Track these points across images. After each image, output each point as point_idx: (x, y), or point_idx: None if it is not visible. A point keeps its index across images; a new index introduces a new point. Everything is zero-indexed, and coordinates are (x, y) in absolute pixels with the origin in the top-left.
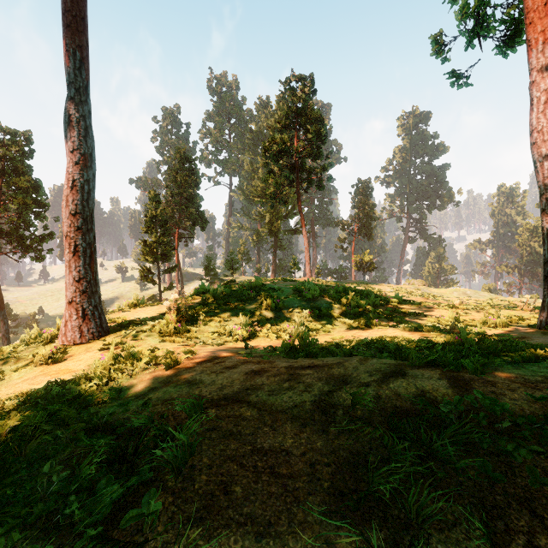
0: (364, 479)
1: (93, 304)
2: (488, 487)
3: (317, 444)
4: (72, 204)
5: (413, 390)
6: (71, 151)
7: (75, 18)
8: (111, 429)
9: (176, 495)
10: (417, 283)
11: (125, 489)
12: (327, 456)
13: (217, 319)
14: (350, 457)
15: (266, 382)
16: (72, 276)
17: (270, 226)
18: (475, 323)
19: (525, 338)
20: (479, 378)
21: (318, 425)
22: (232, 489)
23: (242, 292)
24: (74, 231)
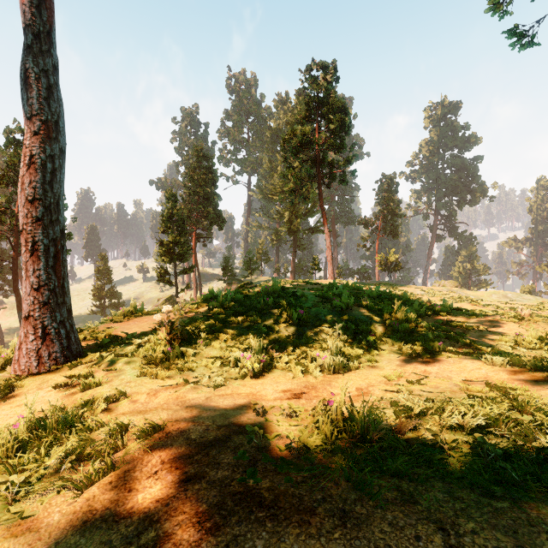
0: None
1: (59, 319)
2: None
3: None
4: (29, 187)
5: None
6: (28, 117)
7: None
8: None
9: None
10: (448, 285)
11: None
12: None
13: (223, 337)
14: None
15: None
16: (29, 282)
17: (289, 225)
18: None
19: None
20: None
21: None
22: None
23: (257, 300)
24: (32, 223)
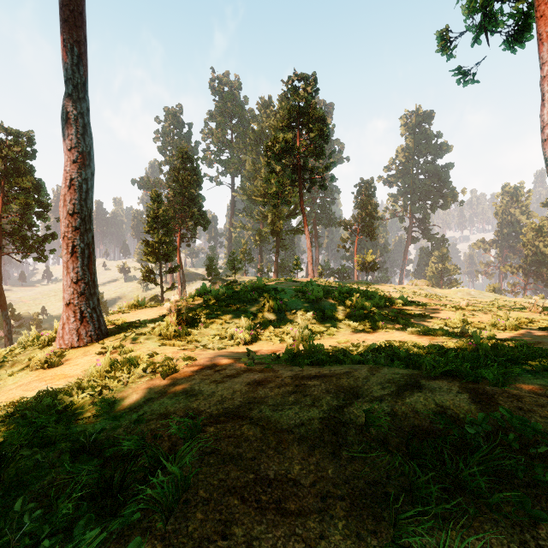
0: (384, 516)
1: (92, 306)
2: (529, 528)
3: (328, 472)
4: (70, 203)
5: (432, 405)
6: (69, 149)
7: (73, 12)
8: (100, 449)
9: (166, 541)
10: (420, 284)
11: (105, 536)
12: (340, 487)
13: (219, 321)
14: (366, 488)
15: (270, 394)
16: (70, 277)
17: (272, 226)
18: (483, 325)
19: (540, 343)
20: (502, 391)
21: (329, 448)
22: (232, 531)
23: (244, 293)
24: (72, 231)
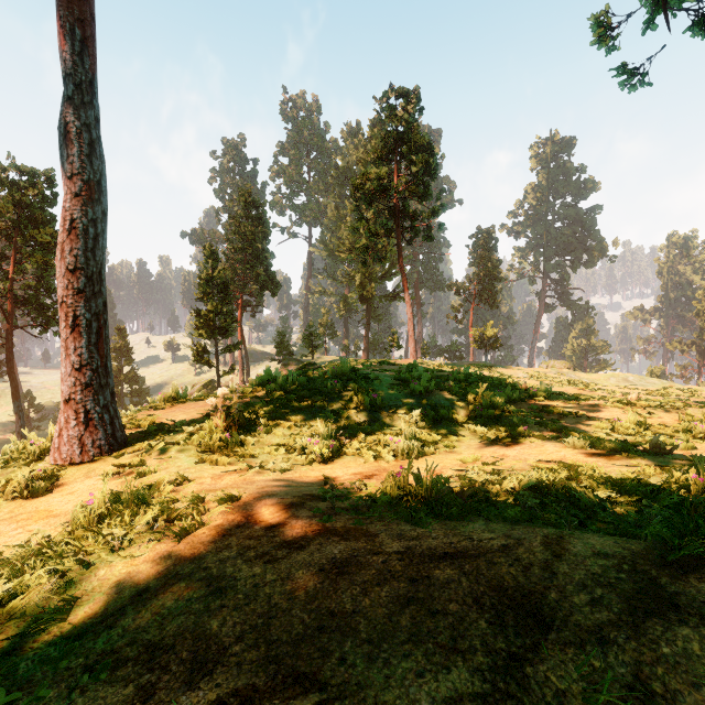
0: None
1: (102, 403)
2: None
3: None
4: (69, 255)
5: None
6: (69, 176)
7: None
8: None
9: None
10: (558, 366)
11: None
12: None
13: (286, 424)
14: None
15: (362, 604)
16: (70, 361)
17: (361, 290)
18: (670, 430)
19: None
20: None
21: None
22: None
23: (323, 382)
24: (73, 295)
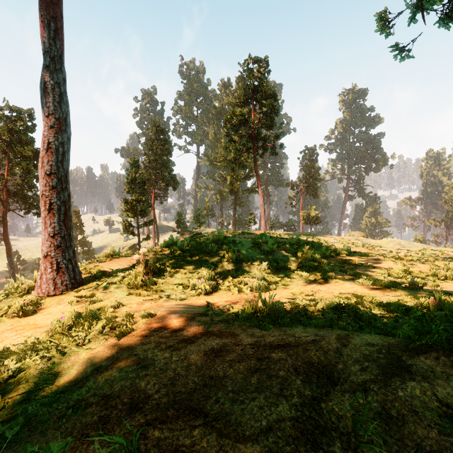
0: None
1: (67, 258)
2: None
3: None
4: (47, 165)
5: (435, 403)
6: (46, 115)
7: None
8: None
9: None
10: (356, 235)
11: None
12: None
13: (183, 271)
14: None
15: (229, 372)
16: (47, 231)
17: (230, 186)
18: (424, 275)
19: None
20: None
21: None
22: None
23: (206, 245)
24: (49, 190)
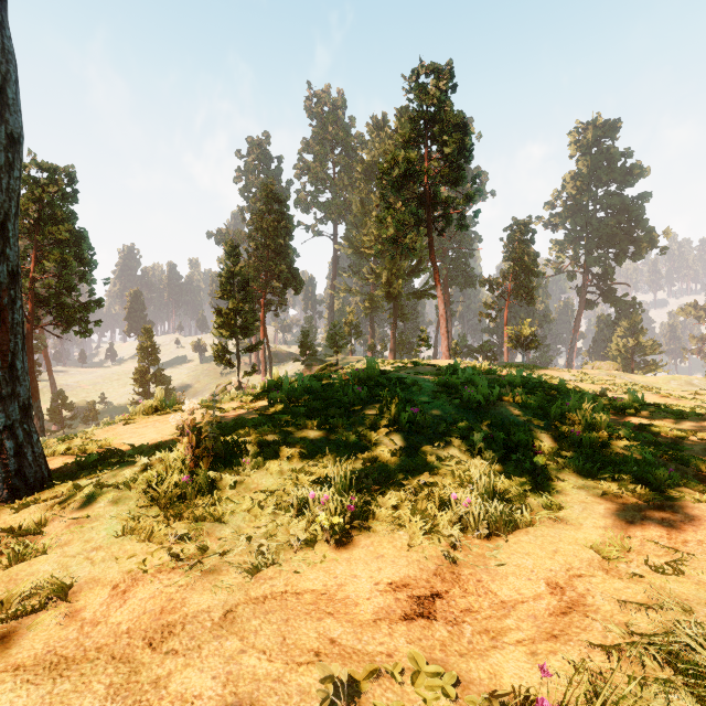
0: None
1: (3, 423)
2: None
3: None
4: None
5: None
6: None
7: None
8: None
9: None
10: (605, 367)
11: None
12: None
13: (286, 452)
14: None
15: None
16: None
17: (387, 288)
18: None
19: None
20: None
21: None
22: None
23: (342, 389)
24: None
